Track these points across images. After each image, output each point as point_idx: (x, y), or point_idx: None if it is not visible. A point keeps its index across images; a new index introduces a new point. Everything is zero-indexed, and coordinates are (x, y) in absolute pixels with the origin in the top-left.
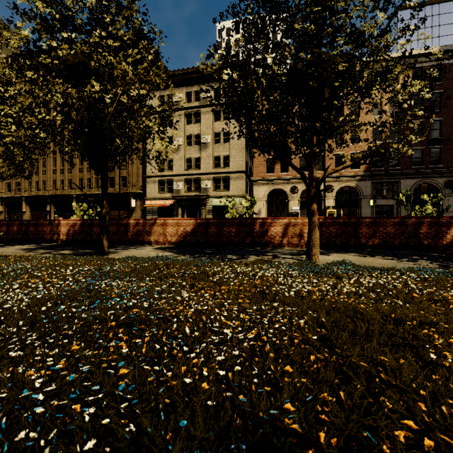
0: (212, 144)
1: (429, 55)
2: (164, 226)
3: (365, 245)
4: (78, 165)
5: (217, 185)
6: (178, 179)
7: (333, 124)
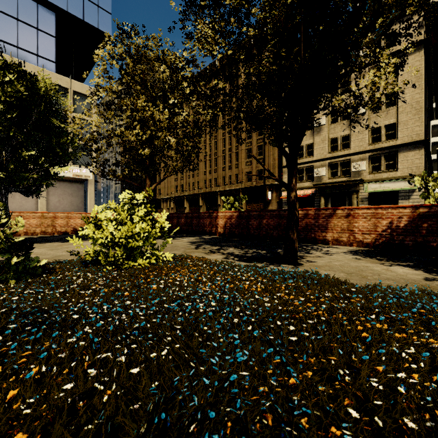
0: (368, 113)
1: None
2: (350, 218)
3: None
4: (222, 165)
5: (375, 165)
6: (320, 165)
7: None
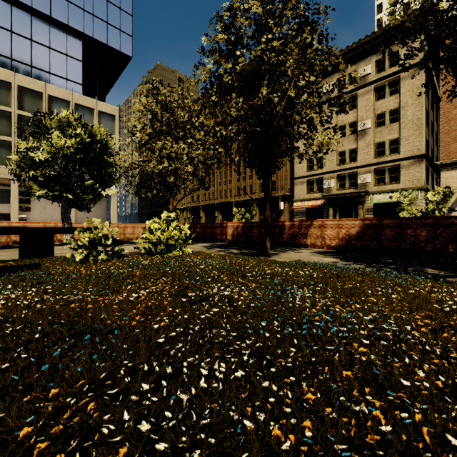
0: (373, 128)
1: None
2: (322, 228)
3: None
4: (236, 176)
5: (380, 177)
6: (329, 176)
7: None
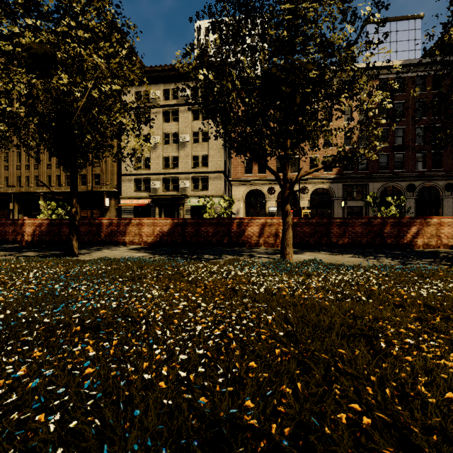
0: (191, 143)
1: (393, 68)
2: (140, 226)
3: (336, 244)
4: (46, 161)
5: (196, 184)
6: (155, 178)
7: (306, 128)
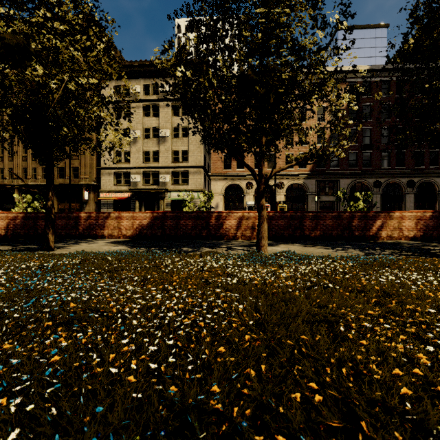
0: (171, 138)
1: (362, 72)
2: (119, 219)
3: (309, 237)
4: (22, 153)
5: (176, 179)
6: (136, 172)
7: (280, 126)
